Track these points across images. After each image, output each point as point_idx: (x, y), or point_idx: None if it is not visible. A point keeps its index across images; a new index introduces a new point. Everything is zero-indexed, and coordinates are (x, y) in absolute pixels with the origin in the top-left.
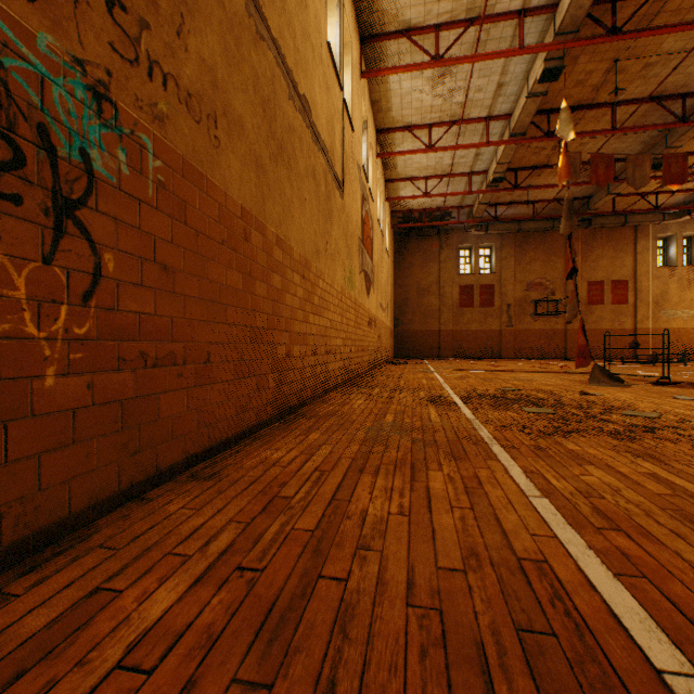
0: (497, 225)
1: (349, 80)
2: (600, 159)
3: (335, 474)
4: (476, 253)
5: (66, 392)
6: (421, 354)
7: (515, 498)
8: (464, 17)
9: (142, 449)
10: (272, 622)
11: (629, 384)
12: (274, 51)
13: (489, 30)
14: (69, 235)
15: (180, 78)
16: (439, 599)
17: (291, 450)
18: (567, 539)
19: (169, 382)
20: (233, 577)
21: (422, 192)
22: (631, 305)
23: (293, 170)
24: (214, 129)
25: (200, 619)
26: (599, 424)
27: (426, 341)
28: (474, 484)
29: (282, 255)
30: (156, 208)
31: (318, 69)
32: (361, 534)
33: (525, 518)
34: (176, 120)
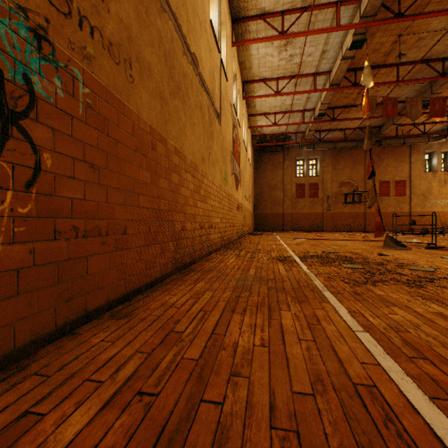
0: (320, 144)
1: (224, 47)
2: (388, 101)
3: (214, 313)
4: (307, 162)
5: (11, 256)
6: (271, 228)
7: (345, 332)
8: (300, 6)
9: (74, 297)
10: (162, 445)
11: (410, 248)
12: (173, 21)
13: (317, 15)
14: (14, 138)
15: (104, 31)
16: (296, 421)
17: (183, 295)
18: (388, 367)
19: (95, 248)
20: (134, 401)
21: (272, 122)
22: (408, 196)
23: (186, 103)
24: (129, 70)
25: (103, 442)
26: (395, 276)
27: (274, 220)
28: (314, 321)
29: (179, 160)
30: (85, 123)
31: (203, 37)
32: (233, 362)
33: (354, 349)
34: (100, 61)
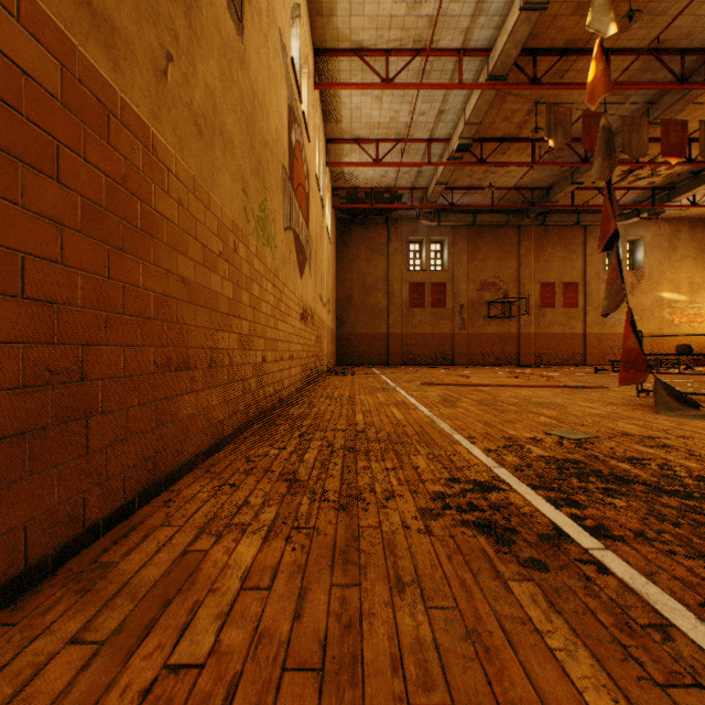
0: (450, 215)
1: None
2: (593, 119)
3: None
4: (427, 246)
5: None
6: (367, 360)
7: None
8: None
9: None
10: None
11: None
12: None
13: None
14: None
15: None
16: None
17: None
18: None
19: None
20: None
21: (372, 158)
22: (581, 308)
23: None
24: None
25: None
26: None
27: (373, 345)
28: None
29: None
30: None
31: None
32: None
33: None
34: None
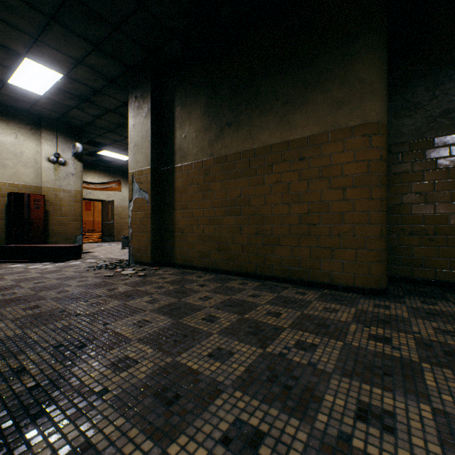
0: None
1: None
2: None
3: None
4: None
5: None
6: None
7: None
8: None
9: None
10: None
11: None
12: None
13: None
14: None
15: None
16: None
17: None
18: None
19: None
20: None
21: None
22: (93, 211)
23: None
24: None
25: None
26: None
27: None
28: None
29: None
30: None
31: None
32: None
33: None
34: None
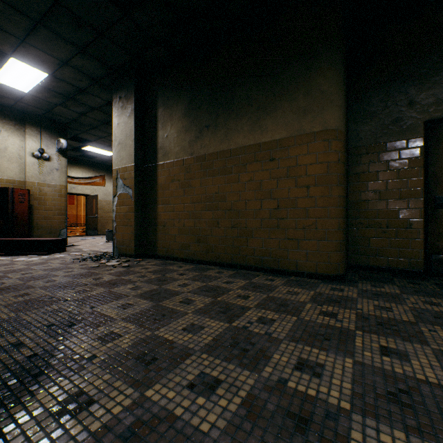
0: None
1: None
2: None
3: None
4: None
5: None
6: None
7: None
8: None
9: None
10: None
11: None
12: None
13: None
14: None
15: None
16: None
17: None
18: None
19: None
20: None
21: None
22: (76, 205)
23: None
24: None
25: None
26: None
27: None
28: None
29: None
30: None
31: None
32: None
33: None
34: None
